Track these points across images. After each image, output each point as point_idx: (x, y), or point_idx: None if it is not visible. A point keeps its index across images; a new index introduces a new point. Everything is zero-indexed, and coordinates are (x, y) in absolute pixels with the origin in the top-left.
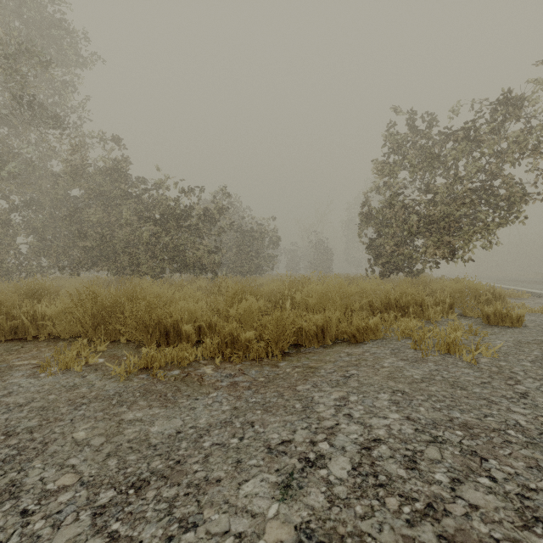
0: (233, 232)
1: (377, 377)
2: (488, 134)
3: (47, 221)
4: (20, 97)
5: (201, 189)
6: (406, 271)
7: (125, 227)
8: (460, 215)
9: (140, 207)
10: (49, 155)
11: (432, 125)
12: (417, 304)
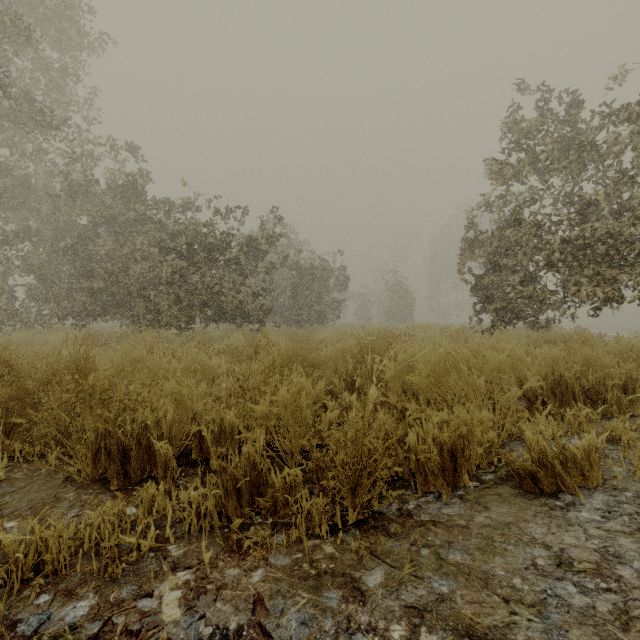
0: (288, 270)
1: None
2: None
3: (49, 257)
4: None
5: (243, 211)
6: (531, 320)
7: (142, 262)
8: (629, 236)
9: (162, 235)
10: (51, 171)
11: (579, 103)
12: (616, 385)
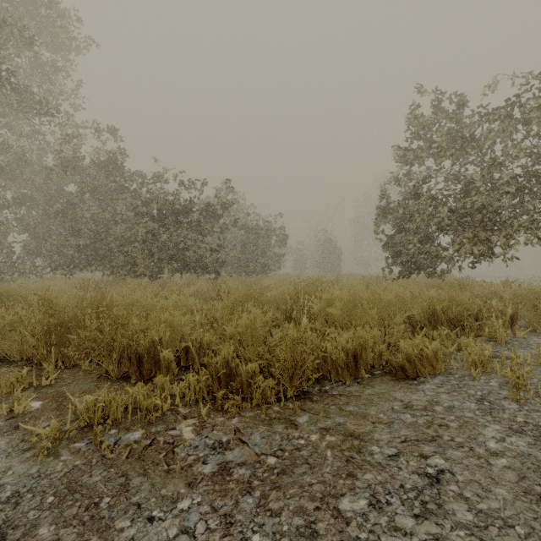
0: (238, 230)
1: (501, 492)
2: (536, 109)
3: (41, 218)
4: (0, 78)
5: (203, 183)
6: (429, 271)
7: (121, 224)
8: (498, 207)
9: (137, 202)
10: (43, 148)
11: (463, 105)
12: (471, 315)
